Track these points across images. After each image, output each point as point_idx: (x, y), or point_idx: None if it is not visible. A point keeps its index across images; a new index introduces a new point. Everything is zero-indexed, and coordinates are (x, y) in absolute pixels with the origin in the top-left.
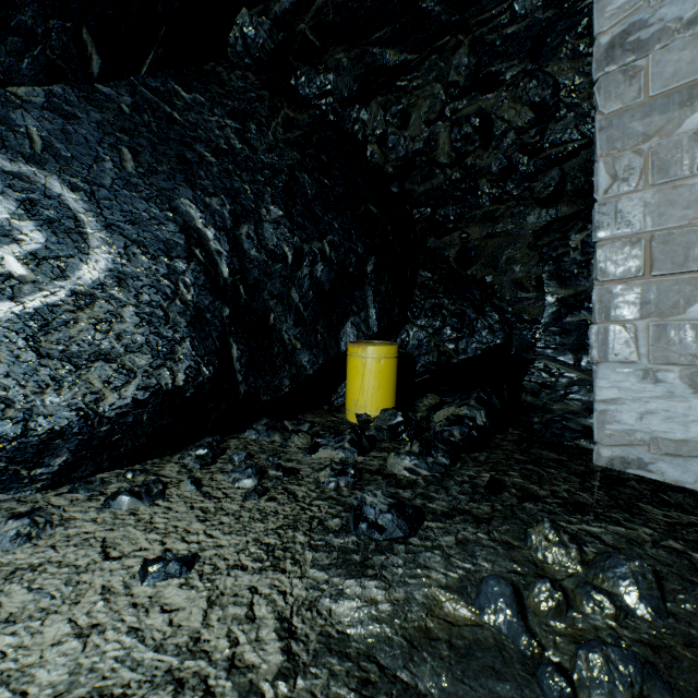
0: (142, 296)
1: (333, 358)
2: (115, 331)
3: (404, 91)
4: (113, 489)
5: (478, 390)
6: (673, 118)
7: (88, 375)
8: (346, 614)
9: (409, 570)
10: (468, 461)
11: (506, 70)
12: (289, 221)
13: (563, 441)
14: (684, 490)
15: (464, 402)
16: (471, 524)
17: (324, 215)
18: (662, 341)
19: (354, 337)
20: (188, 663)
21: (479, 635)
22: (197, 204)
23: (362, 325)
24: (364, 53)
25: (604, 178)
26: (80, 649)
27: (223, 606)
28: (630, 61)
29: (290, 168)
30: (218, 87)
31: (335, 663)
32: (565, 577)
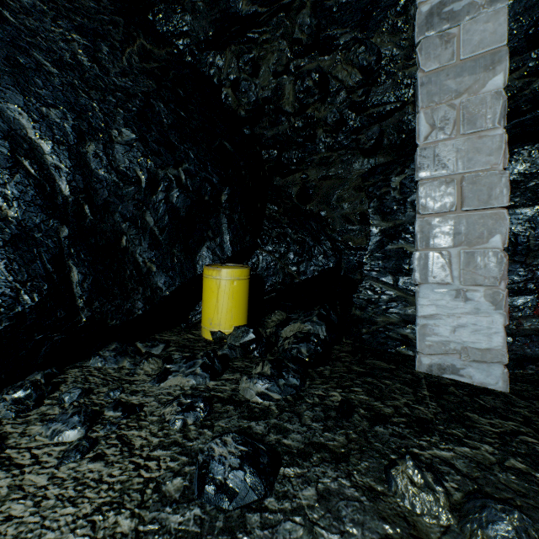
0: None
1: (189, 279)
2: None
3: (255, 42)
4: None
5: (318, 307)
6: (479, 79)
7: None
8: None
9: None
10: (315, 378)
11: (340, 36)
12: (143, 145)
13: (387, 348)
14: (489, 391)
15: (307, 319)
16: (330, 464)
17: (180, 144)
18: (471, 266)
19: (210, 260)
20: None
21: None
22: (30, 112)
23: (217, 249)
24: None
25: (425, 126)
26: None
27: None
28: (446, 28)
29: (145, 95)
30: (65, 1)
31: None
32: (440, 535)
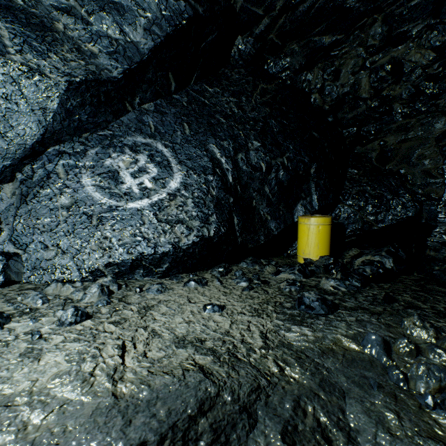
0: (194, 194)
1: (289, 225)
2: (184, 210)
3: (335, 57)
4: (186, 280)
5: (388, 246)
6: None
7: (175, 230)
8: (291, 337)
9: (326, 327)
10: (374, 287)
11: (412, 28)
12: (263, 148)
13: None
14: None
15: (377, 253)
16: (367, 314)
17: (284, 142)
18: None
19: (303, 213)
20: (226, 337)
21: (360, 355)
22: (217, 146)
23: (308, 205)
24: (309, 42)
25: None
26: (187, 326)
27: (237, 324)
28: None
29: (264, 118)
30: (226, 81)
31: (285, 350)
32: (422, 343)
